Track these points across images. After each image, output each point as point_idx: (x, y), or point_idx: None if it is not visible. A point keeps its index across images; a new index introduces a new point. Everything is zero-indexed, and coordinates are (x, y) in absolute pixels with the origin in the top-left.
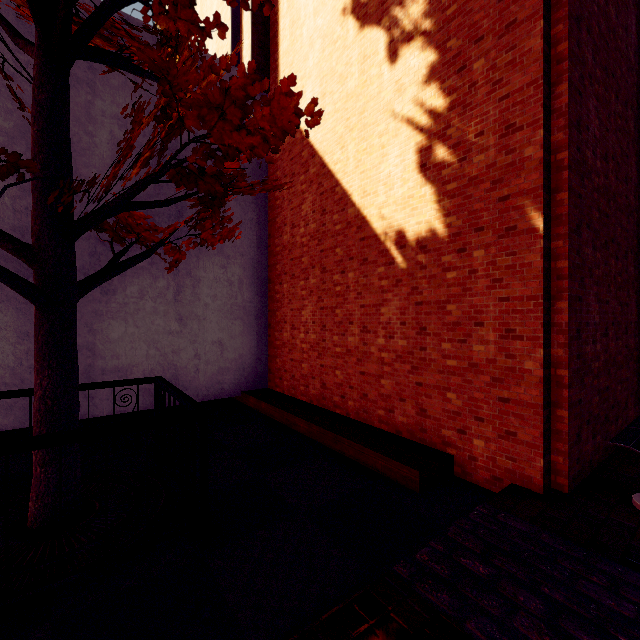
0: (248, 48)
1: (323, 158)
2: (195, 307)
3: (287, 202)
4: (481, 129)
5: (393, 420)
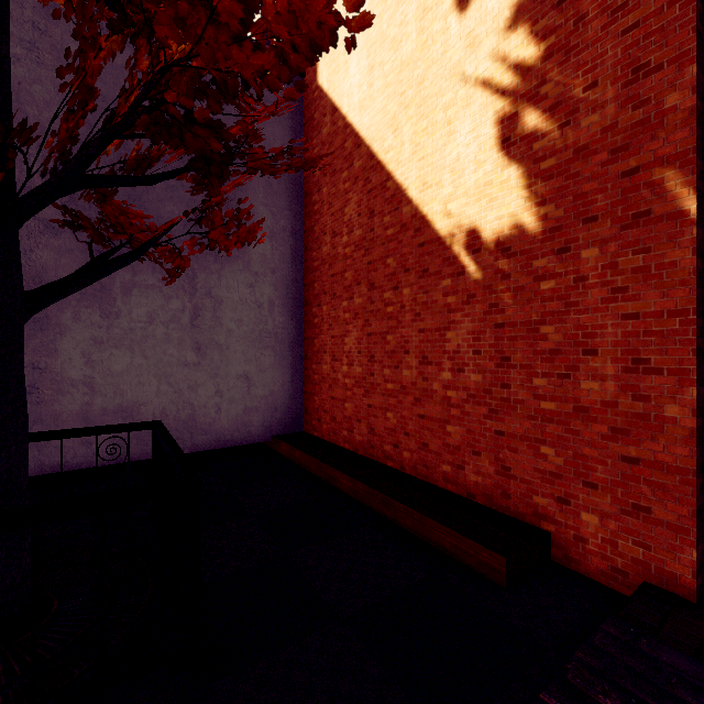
0: None
1: (371, 147)
2: (216, 334)
3: (327, 206)
4: (593, 79)
5: (463, 479)
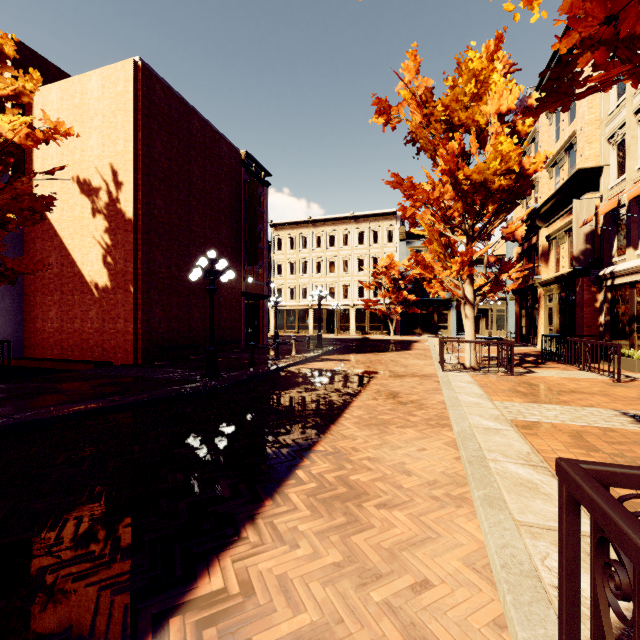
0: None
1: (62, 239)
2: None
3: (39, 253)
4: (120, 257)
5: (94, 355)
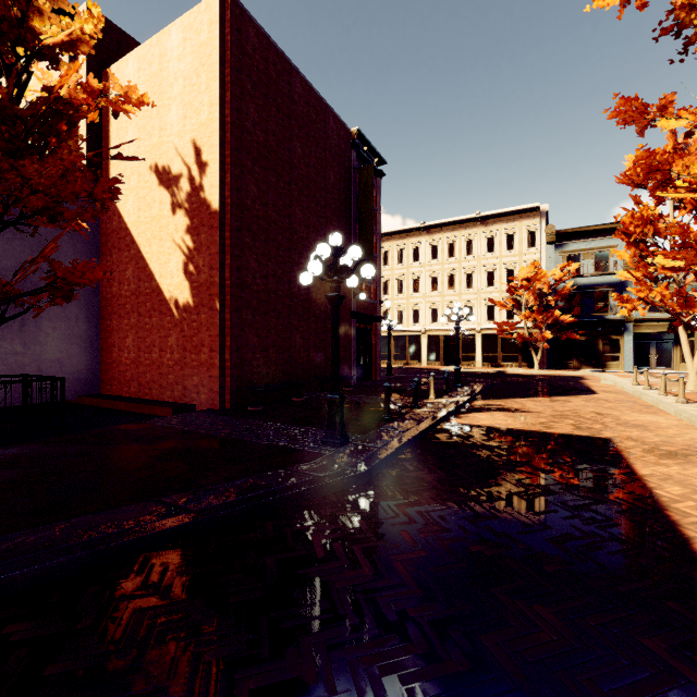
0: (84, 151)
1: (139, 247)
2: (38, 335)
3: (116, 266)
4: (204, 264)
5: (174, 395)
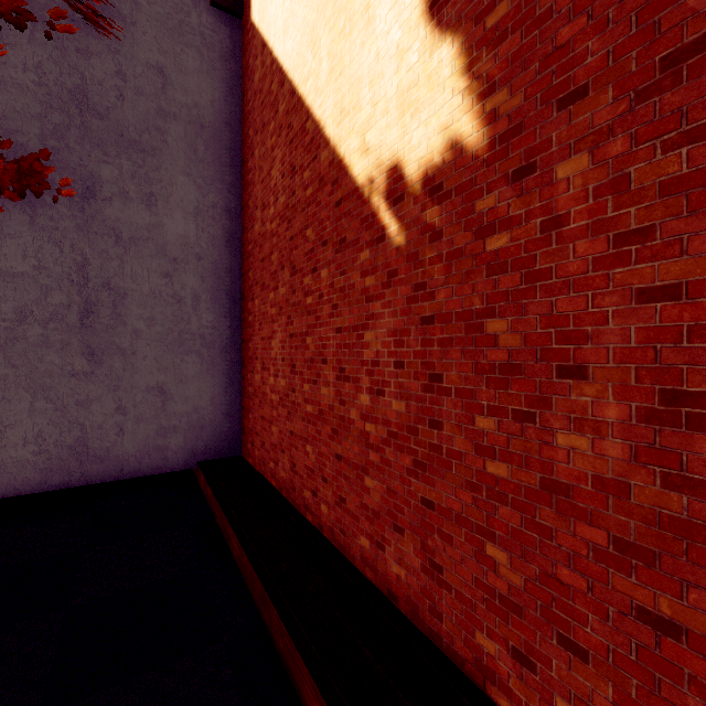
0: None
1: (292, 80)
2: (117, 335)
3: (258, 172)
4: None
5: (383, 566)
